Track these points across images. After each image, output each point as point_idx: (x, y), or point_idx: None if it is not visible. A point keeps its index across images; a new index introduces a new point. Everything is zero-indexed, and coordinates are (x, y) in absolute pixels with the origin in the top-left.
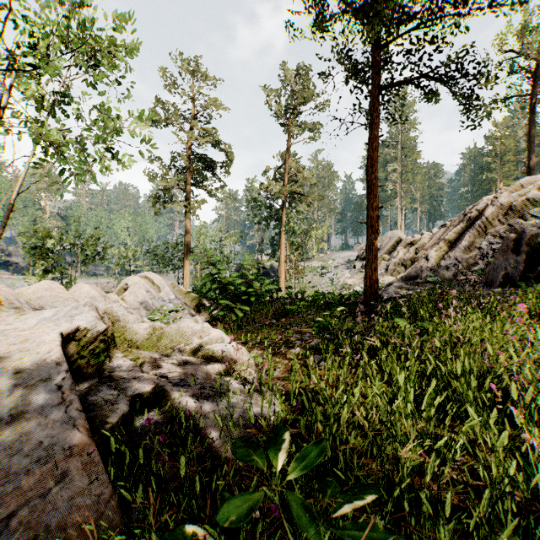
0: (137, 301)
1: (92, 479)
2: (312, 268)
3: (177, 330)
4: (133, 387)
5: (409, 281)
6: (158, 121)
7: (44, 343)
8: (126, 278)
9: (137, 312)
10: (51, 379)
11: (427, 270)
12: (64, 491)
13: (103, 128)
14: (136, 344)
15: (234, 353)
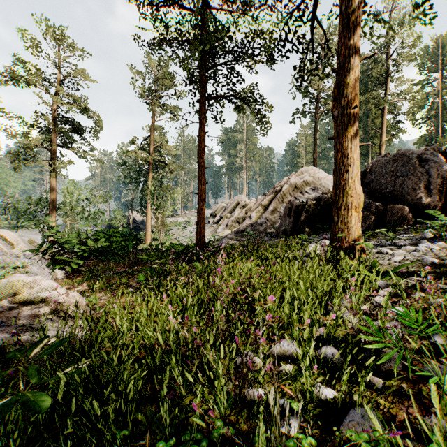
0: None
1: None
2: (178, 223)
3: (8, 283)
4: None
5: (239, 234)
6: (17, 79)
7: None
8: None
9: None
10: None
11: (250, 226)
12: None
13: None
14: None
15: (64, 297)
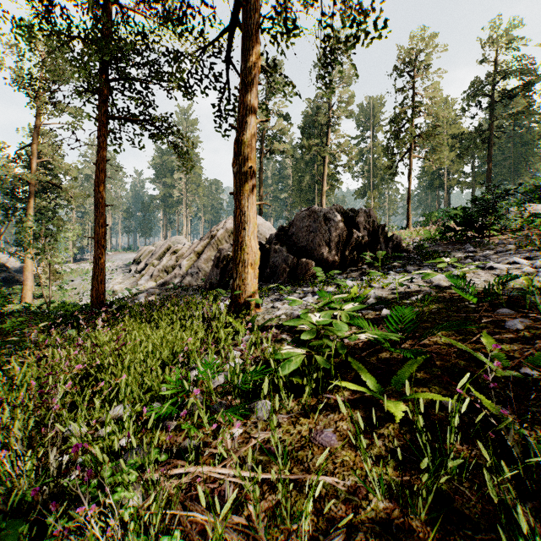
0: None
1: None
2: (85, 271)
3: None
4: None
5: (165, 286)
6: None
7: None
8: None
9: None
10: None
11: (180, 277)
12: None
13: None
14: None
15: None
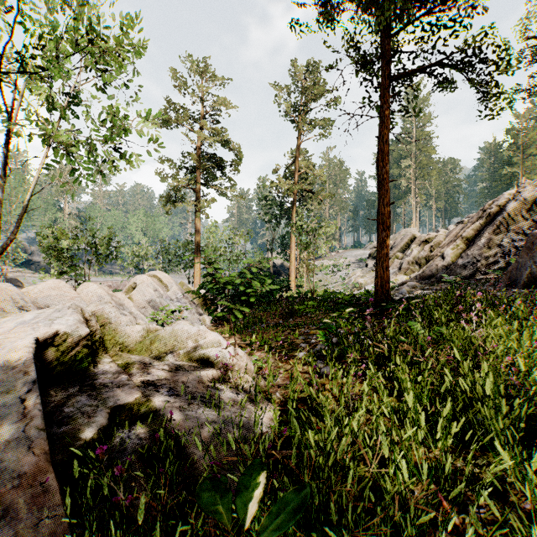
0: (145, 300)
1: (42, 514)
2: (323, 267)
3: (171, 333)
4: (115, 397)
5: (424, 280)
6: (169, 122)
7: (15, 350)
8: (135, 277)
9: (145, 311)
10: (16, 390)
11: (443, 269)
12: (2, 533)
13: (111, 128)
14: (128, 348)
15: (232, 358)
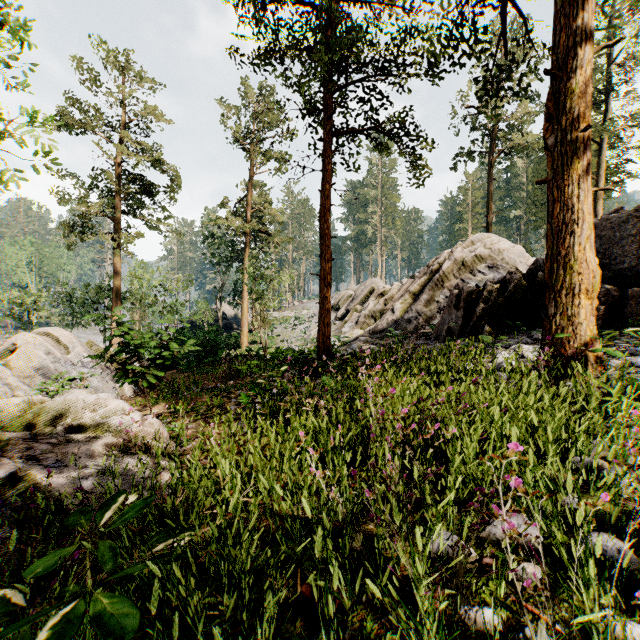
0: (32, 367)
1: None
2: (284, 319)
3: (63, 403)
4: None
5: (376, 334)
6: (72, 125)
7: None
8: (16, 336)
9: (31, 381)
10: None
11: (393, 323)
12: None
13: None
14: (2, 424)
15: (138, 425)
